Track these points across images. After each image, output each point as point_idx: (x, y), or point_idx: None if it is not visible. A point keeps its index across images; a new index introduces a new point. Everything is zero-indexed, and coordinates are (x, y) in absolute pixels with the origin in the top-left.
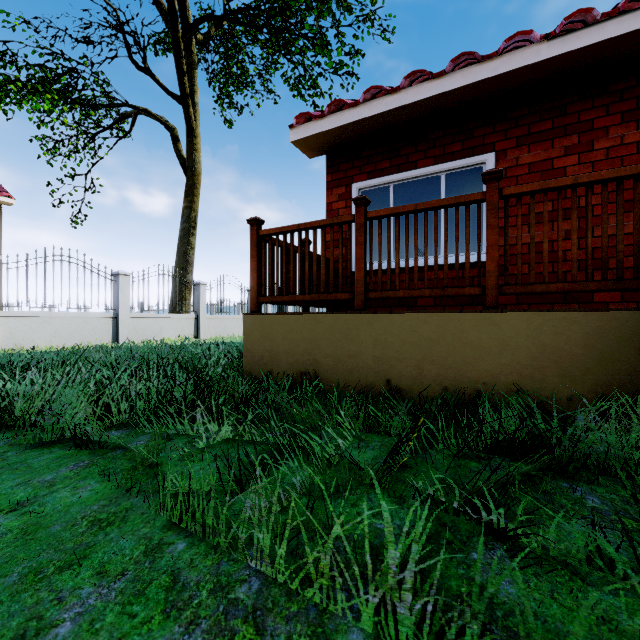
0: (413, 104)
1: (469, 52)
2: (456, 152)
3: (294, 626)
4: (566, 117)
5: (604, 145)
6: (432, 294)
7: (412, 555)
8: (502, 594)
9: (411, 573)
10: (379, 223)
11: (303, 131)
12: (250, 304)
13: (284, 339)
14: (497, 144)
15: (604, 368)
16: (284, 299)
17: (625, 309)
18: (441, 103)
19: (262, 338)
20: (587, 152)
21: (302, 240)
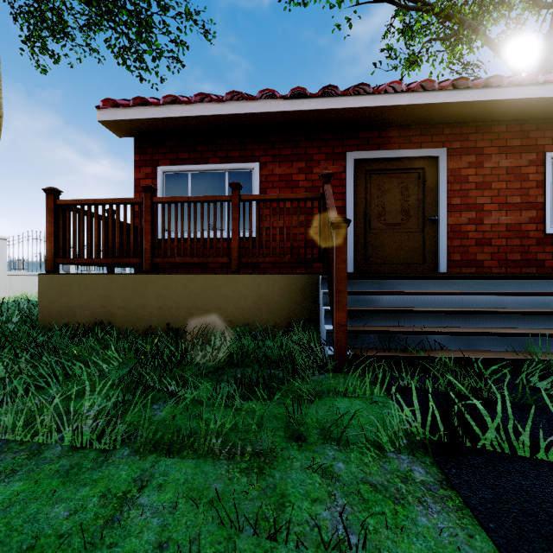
0: (202, 116)
1: (238, 91)
2: (235, 157)
3: (19, 453)
4: (299, 149)
5: (318, 171)
6: (199, 261)
7: (97, 403)
8: (156, 417)
9: (95, 411)
10: (163, 207)
11: (110, 114)
12: (47, 265)
13: (81, 295)
14: (261, 157)
15: (290, 307)
16: (82, 261)
17: (299, 273)
18: (222, 121)
19: (59, 295)
20: (310, 174)
21: (107, 209)
